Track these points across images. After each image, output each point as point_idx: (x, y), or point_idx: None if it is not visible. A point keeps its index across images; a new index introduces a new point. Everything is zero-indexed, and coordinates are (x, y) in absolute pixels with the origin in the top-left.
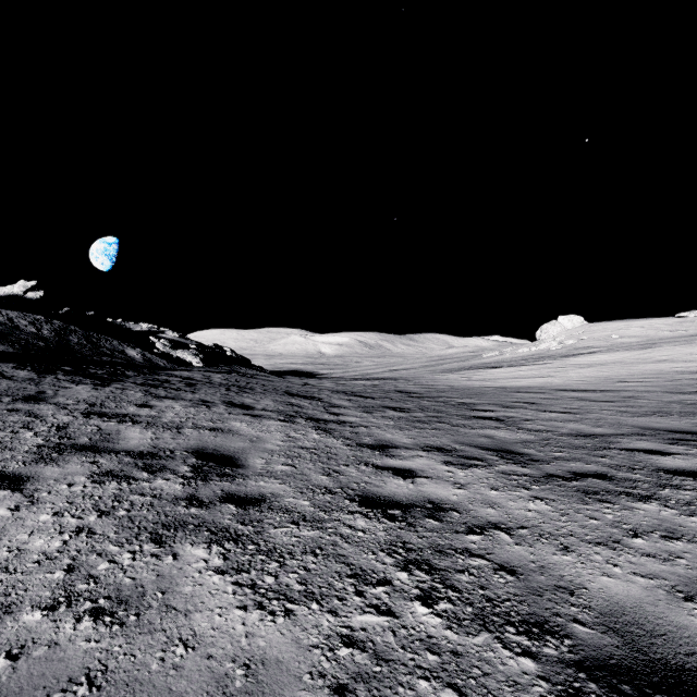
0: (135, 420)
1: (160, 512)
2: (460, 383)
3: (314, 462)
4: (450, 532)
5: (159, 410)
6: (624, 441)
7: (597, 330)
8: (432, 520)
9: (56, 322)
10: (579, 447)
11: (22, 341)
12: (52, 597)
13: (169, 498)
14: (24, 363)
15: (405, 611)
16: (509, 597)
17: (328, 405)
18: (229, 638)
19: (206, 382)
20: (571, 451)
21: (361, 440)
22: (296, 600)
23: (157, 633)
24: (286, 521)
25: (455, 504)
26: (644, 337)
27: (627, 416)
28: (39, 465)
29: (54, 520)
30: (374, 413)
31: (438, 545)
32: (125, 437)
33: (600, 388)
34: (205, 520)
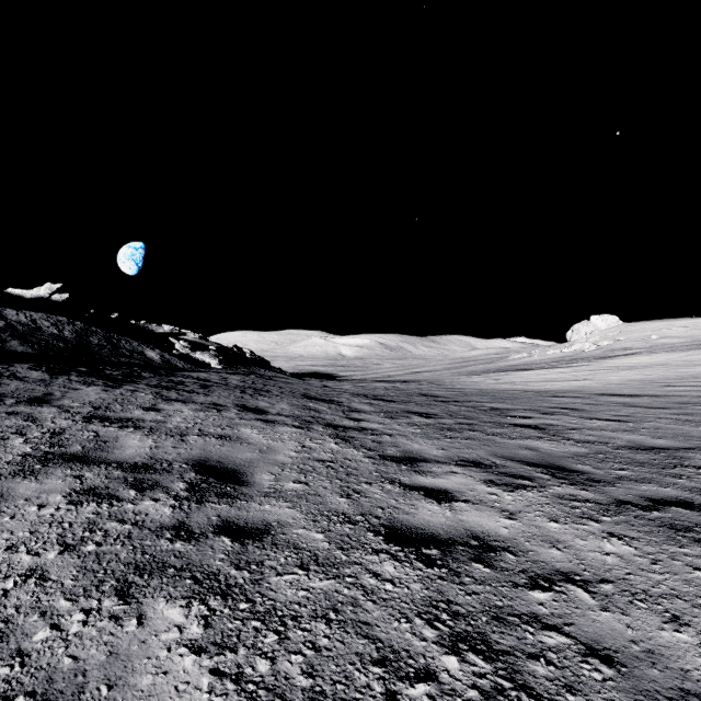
0: (138, 426)
1: (137, 547)
2: (488, 387)
3: (330, 478)
4: (507, 585)
5: (166, 414)
6: (698, 457)
7: (634, 330)
8: (481, 565)
9: (78, 324)
10: (644, 463)
11: (42, 342)
12: None
13: (153, 526)
14: (40, 363)
15: None
16: None
17: (348, 410)
18: None
19: (222, 384)
20: (636, 469)
21: (384, 451)
22: None
23: None
24: (293, 563)
25: (507, 541)
26: (688, 337)
27: (691, 426)
28: (15, 479)
29: (5, 556)
30: (397, 419)
31: (494, 607)
32: (122, 445)
33: (647, 392)
34: (190, 560)
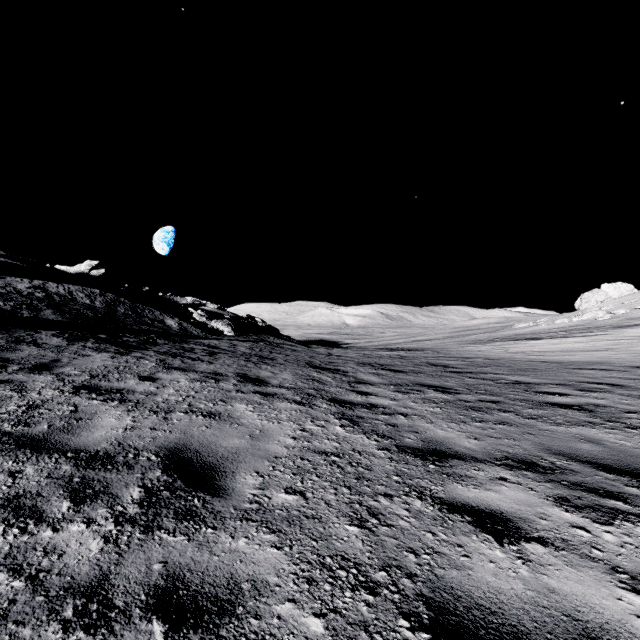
0: (124, 398)
1: None
2: (498, 356)
3: (335, 485)
4: None
5: (161, 384)
6: None
7: None
8: None
9: (108, 295)
10: None
11: (73, 311)
12: None
13: (55, 585)
14: (66, 330)
15: None
16: None
17: (354, 381)
18: None
19: (229, 351)
20: None
21: (402, 439)
22: None
23: None
24: None
25: None
26: None
27: None
28: None
29: None
30: (410, 393)
31: None
32: (95, 424)
33: None
34: None
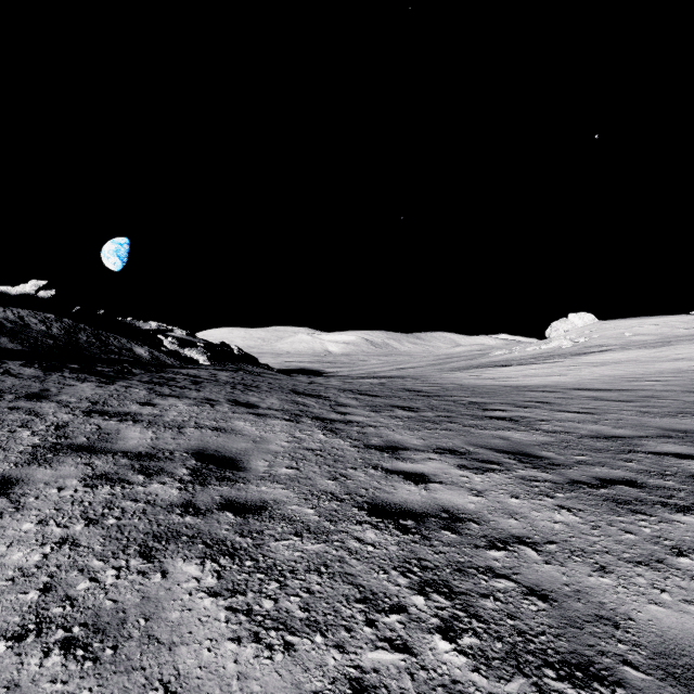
0: (136, 419)
1: (152, 521)
2: (469, 382)
3: (319, 465)
4: (469, 546)
5: (162, 408)
6: (650, 444)
7: (609, 328)
8: (449, 532)
9: (65, 321)
10: (602, 450)
11: (31, 339)
12: (21, 623)
13: (163, 504)
14: (32, 360)
15: (424, 647)
16: (543, 629)
17: (334, 404)
18: (218, 680)
19: (212, 380)
20: (593, 454)
21: (369, 441)
22: (298, 631)
23: (135, 672)
24: (289, 532)
25: (473, 514)
26: (658, 334)
27: (649, 417)
28: (31, 467)
29: (38, 529)
30: (382, 412)
31: (457, 562)
32: (125, 436)
33: (616, 387)
34: (200, 530)
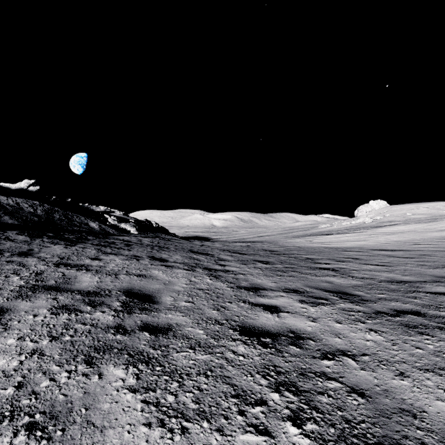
0: (88, 269)
1: (95, 338)
2: (304, 245)
3: (207, 299)
4: (309, 357)
5: (105, 262)
6: (427, 286)
7: (396, 210)
8: (295, 346)
9: (46, 205)
10: (395, 290)
11: (24, 217)
12: (0, 411)
13: (102, 326)
14: (23, 231)
15: (279, 431)
16: (363, 419)
17: (217, 259)
18: None
19: (138, 244)
20: (390, 293)
21: (240, 284)
22: (191, 418)
23: None
24: (186, 346)
25: (311, 334)
26: (429, 214)
27: (425, 268)
28: (17, 300)
29: (18, 343)
30: (248, 264)
31: (301, 368)
32: (80, 280)
33: (402, 248)
34: (126, 344)
